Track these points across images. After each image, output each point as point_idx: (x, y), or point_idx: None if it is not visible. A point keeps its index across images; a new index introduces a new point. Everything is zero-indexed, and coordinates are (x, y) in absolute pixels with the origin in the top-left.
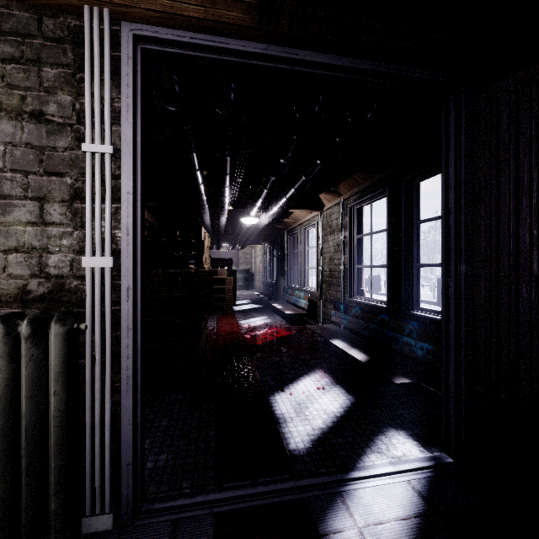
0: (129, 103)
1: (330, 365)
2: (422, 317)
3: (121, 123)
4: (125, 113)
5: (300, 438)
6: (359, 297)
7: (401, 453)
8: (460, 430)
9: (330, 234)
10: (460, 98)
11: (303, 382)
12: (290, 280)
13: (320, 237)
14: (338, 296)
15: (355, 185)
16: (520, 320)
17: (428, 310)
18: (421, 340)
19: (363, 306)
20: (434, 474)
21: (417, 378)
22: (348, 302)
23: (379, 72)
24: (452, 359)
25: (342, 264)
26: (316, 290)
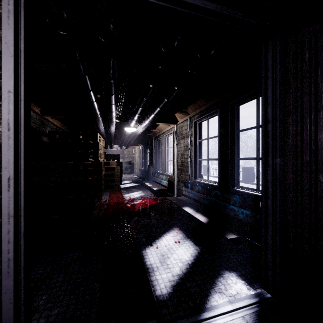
0: (10, 9)
1: (183, 224)
2: (241, 192)
3: (2, 27)
4: (5, 18)
5: (164, 284)
6: (200, 179)
7: (235, 292)
8: (275, 274)
9: (182, 139)
10: (275, 41)
11: (165, 238)
12: (156, 168)
13: (175, 141)
14: (187, 178)
15: (198, 108)
16: (318, 197)
17: (245, 187)
18: (242, 208)
19: (203, 184)
20: (259, 308)
21: (241, 234)
22: (193, 182)
23: (223, 14)
24: (270, 224)
25: (189, 158)
26: (173, 174)
